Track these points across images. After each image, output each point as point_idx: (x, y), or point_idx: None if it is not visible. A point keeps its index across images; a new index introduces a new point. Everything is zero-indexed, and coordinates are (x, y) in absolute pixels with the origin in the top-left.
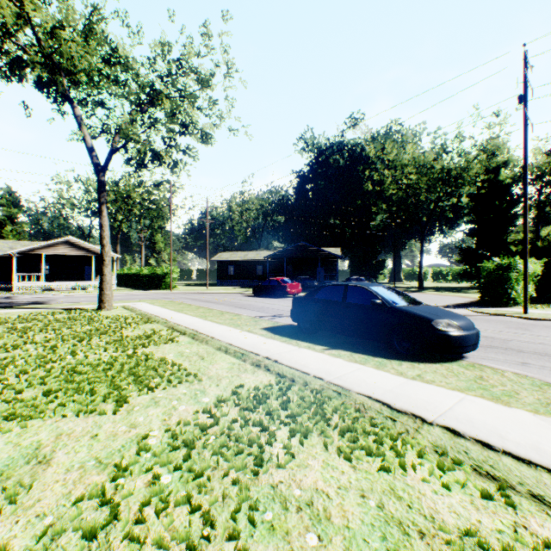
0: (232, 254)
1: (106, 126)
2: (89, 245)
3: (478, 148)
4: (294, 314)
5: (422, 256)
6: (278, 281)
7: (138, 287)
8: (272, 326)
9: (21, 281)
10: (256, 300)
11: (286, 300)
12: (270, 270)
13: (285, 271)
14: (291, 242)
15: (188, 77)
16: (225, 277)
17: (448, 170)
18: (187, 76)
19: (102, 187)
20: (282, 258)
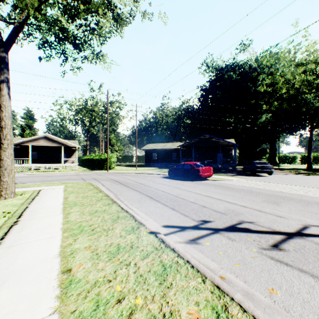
0: (156, 145)
1: None
2: (60, 139)
3: None
4: None
5: (311, 144)
6: (191, 164)
7: (93, 167)
8: None
9: (20, 163)
10: (170, 183)
11: (200, 183)
12: (182, 156)
13: (193, 156)
14: (196, 136)
15: None
16: (150, 161)
17: None
18: None
19: (1, 63)
20: (191, 147)
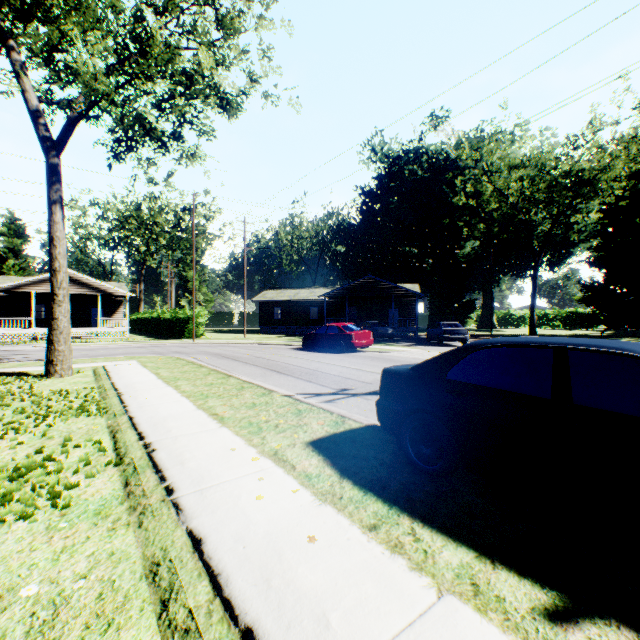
0: (279, 292)
1: (54, 71)
2: (94, 281)
3: (625, 138)
4: (388, 415)
5: (534, 294)
6: (339, 327)
7: (159, 334)
8: (333, 435)
9: (9, 327)
10: (306, 356)
11: (351, 356)
12: (328, 313)
13: (347, 314)
14: (354, 277)
15: (199, 10)
16: (269, 322)
17: (576, 173)
18: (198, 9)
19: (52, 175)
20: (343, 297)
